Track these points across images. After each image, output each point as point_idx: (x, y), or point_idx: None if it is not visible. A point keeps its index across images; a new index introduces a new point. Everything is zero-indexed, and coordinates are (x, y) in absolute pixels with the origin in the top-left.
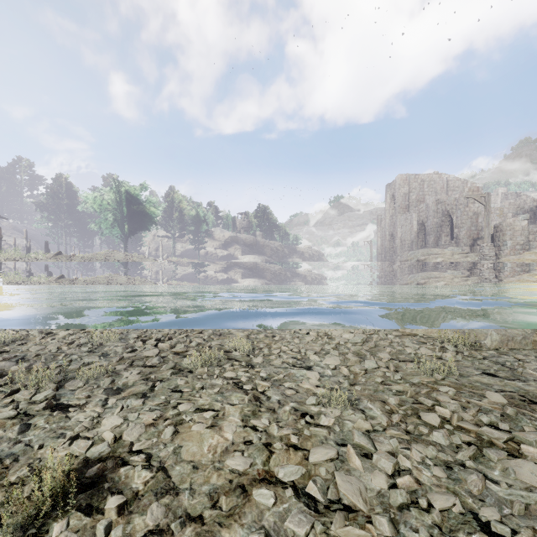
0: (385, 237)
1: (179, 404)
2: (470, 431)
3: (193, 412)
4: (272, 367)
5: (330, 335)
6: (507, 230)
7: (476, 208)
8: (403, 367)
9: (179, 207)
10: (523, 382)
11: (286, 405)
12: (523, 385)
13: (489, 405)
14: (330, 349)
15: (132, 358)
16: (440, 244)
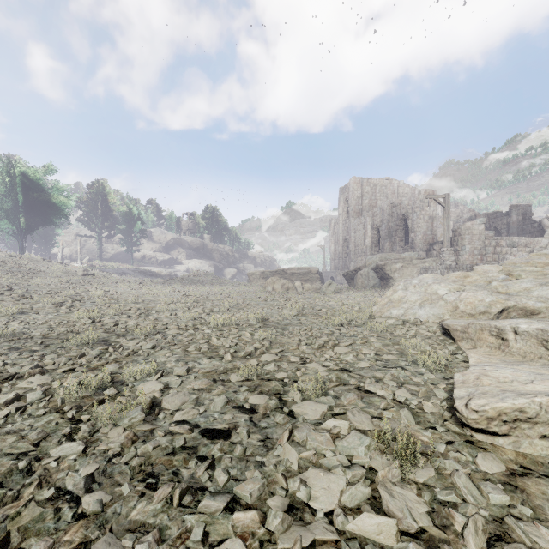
0: (338, 242)
1: None
2: None
3: None
4: None
5: (303, 501)
6: (466, 234)
7: (431, 212)
8: None
9: (106, 201)
10: None
11: None
12: None
13: None
14: None
15: None
16: (394, 249)
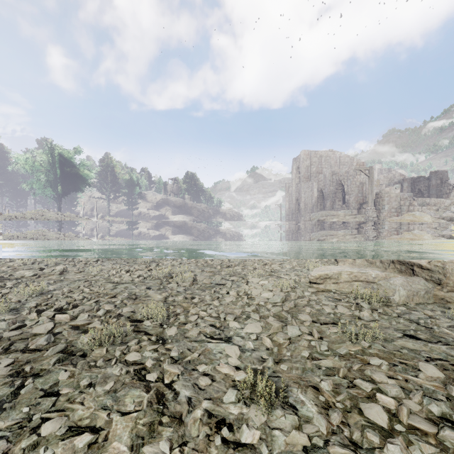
0: (292, 201)
1: (46, 420)
2: (426, 433)
3: (60, 437)
4: (186, 340)
5: (249, 294)
6: (385, 196)
7: (362, 179)
8: (326, 333)
9: (114, 171)
10: (446, 344)
11: (198, 407)
12: (448, 349)
13: (428, 383)
14: (250, 312)
15: (13, 338)
16: (334, 207)
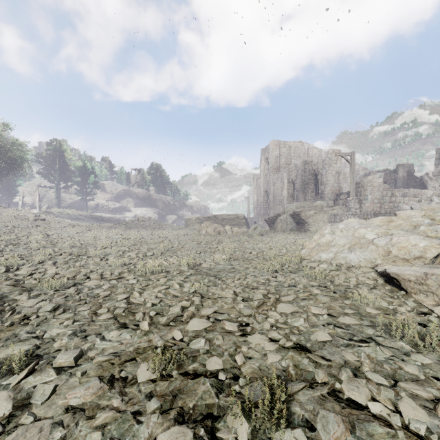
0: (260, 193)
1: None
2: None
3: None
4: None
5: None
6: (368, 186)
7: (338, 168)
8: None
9: (63, 156)
10: None
11: None
12: None
13: None
14: None
15: None
16: (307, 199)
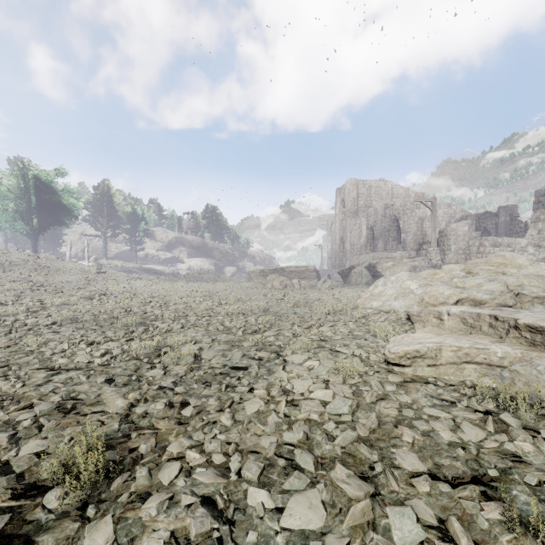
0: (335, 241)
1: None
2: None
3: None
4: None
5: (289, 390)
6: (451, 235)
7: (421, 213)
8: (479, 523)
9: (112, 201)
10: None
11: None
12: None
13: None
14: (294, 449)
15: None
16: (387, 248)
